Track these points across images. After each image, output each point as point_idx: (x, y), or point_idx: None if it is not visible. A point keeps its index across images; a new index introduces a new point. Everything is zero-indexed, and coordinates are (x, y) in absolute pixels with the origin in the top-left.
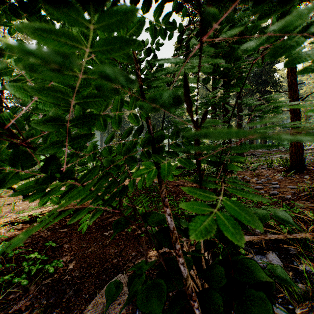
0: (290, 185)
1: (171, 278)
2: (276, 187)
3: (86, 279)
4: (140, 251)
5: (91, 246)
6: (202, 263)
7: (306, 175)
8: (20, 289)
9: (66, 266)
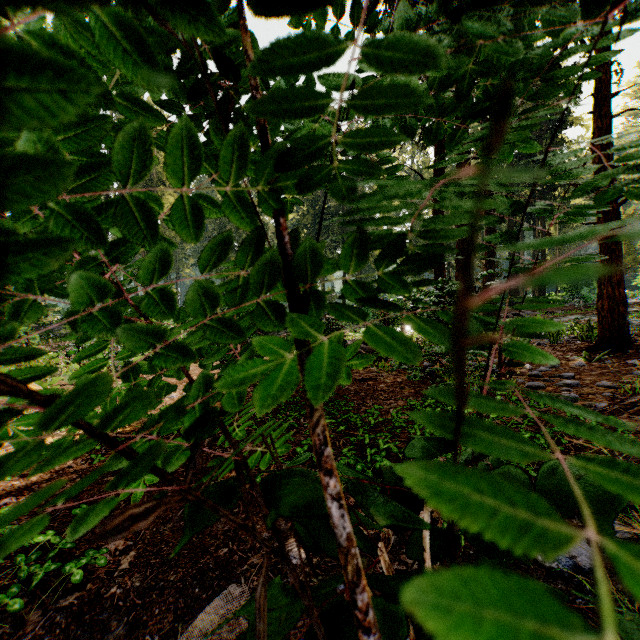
0: (602, 379)
1: None
2: (573, 384)
3: (157, 597)
4: (280, 529)
5: (172, 515)
6: None
7: (634, 359)
8: (7, 620)
9: (115, 564)
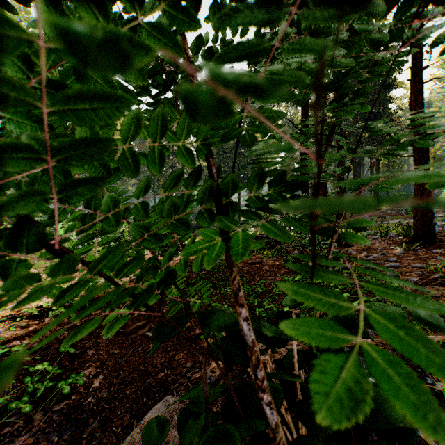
0: (415, 263)
1: (248, 422)
2: (396, 265)
3: (118, 404)
4: (198, 360)
5: (126, 352)
6: (297, 391)
7: (438, 249)
8: (21, 418)
9: (89, 383)
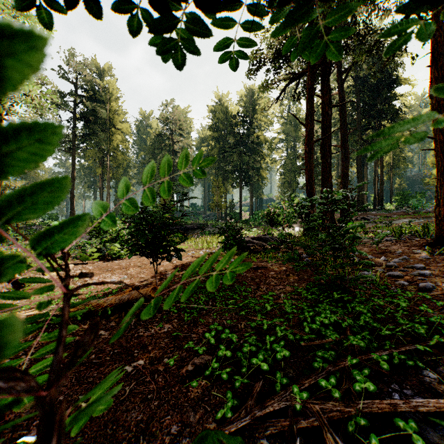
0: None
1: None
2: (426, 274)
3: None
4: (189, 421)
5: None
6: None
7: None
8: None
9: None
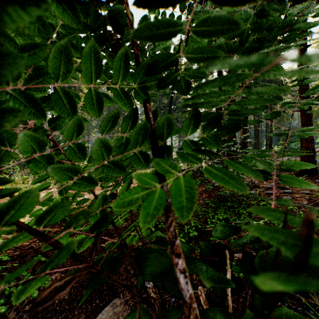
0: (303, 190)
1: None
2: (289, 192)
3: (76, 304)
4: None
5: None
6: None
7: None
8: None
9: None
